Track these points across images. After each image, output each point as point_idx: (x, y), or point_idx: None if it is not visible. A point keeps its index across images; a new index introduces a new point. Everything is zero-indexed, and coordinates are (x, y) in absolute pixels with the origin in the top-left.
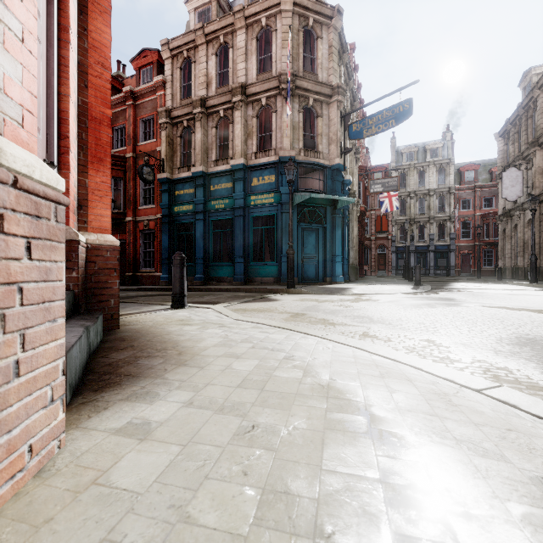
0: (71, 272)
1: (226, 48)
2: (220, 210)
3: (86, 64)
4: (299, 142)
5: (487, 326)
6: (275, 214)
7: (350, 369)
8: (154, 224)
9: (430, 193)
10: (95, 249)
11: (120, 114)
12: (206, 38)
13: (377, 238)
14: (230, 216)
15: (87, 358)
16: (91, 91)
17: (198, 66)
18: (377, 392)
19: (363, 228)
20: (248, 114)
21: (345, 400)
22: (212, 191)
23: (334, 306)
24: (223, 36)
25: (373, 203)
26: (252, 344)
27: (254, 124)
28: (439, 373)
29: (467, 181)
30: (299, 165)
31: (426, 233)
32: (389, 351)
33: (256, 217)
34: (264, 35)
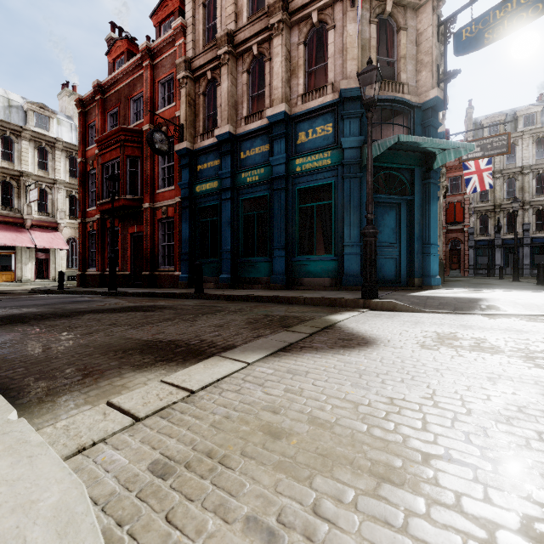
0: None
1: None
2: (252, 185)
3: None
4: None
5: None
6: (332, 182)
7: None
8: (173, 210)
9: (524, 171)
10: None
11: (137, 80)
12: None
13: (448, 231)
14: (266, 192)
15: None
16: None
17: None
18: None
19: None
20: (291, 43)
21: None
22: (242, 159)
23: None
24: None
25: None
26: None
27: (301, 53)
28: None
29: None
30: None
31: (517, 223)
32: None
33: (304, 191)
34: None
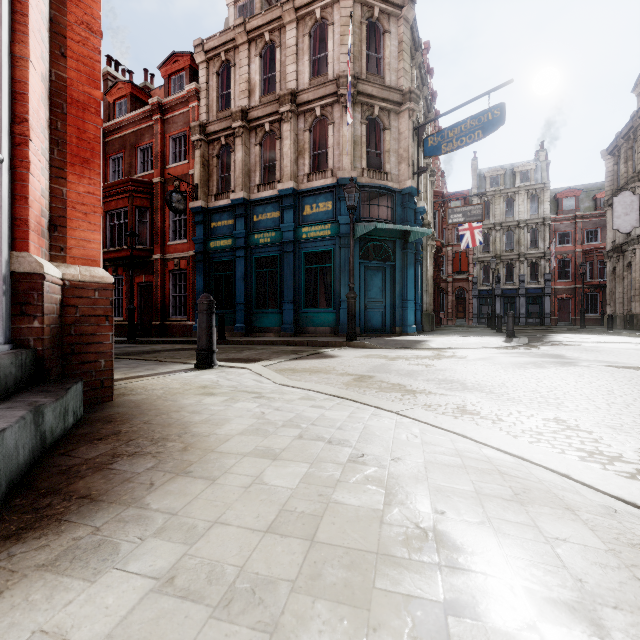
0: (32, 321)
1: (273, 49)
2: (265, 245)
3: (62, 22)
4: (362, 161)
5: (631, 396)
6: (332, 249)
7: (462, 483)
8: (186, 263)
9: (520, 225)
10: (76, 287)
11: (145, 131)
12: (248, 36)
13: (454, 280)
14: (277, 253)
15: (35, 458)
16: (70, 62)
17: (239, 71)
18: (528, 546)
19: (439, 268)
20: (299, 128)
21: (477, 574)
22: (255, 222)
23: (410, 365)
24: (269, 32)
25: (450, 237)
26: (299, 429)
27: (307, 139)
28: (603, 487)
29: (565, 211)
30: (362, 189)
31: (515, 274)
32: (507, 440)
33: (309, 253)
34: (318, 30)
